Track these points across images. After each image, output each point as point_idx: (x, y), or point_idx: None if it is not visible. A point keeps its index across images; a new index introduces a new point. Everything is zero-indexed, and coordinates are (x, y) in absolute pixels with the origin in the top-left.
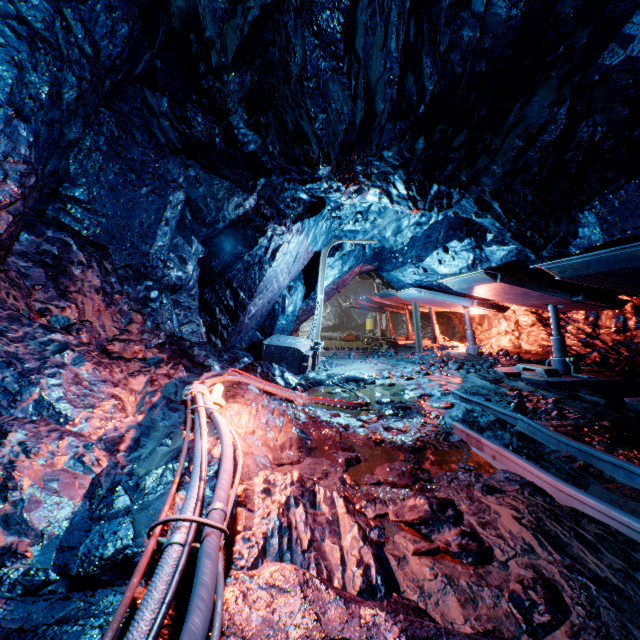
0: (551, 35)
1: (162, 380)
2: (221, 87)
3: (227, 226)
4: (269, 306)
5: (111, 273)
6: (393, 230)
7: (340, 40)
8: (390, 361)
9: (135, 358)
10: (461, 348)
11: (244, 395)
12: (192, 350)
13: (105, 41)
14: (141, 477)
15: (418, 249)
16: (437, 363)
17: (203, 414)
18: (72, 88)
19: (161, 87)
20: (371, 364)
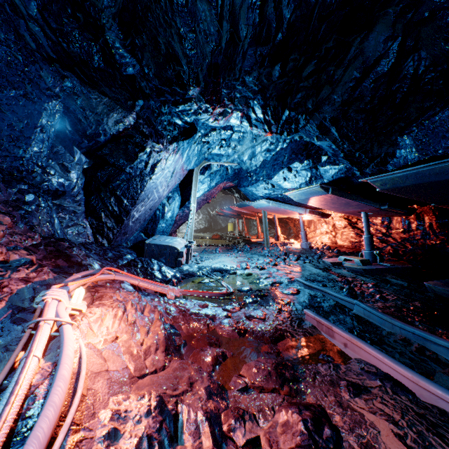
0: None
1: (15, 285)
2: (94, 1)
3: (109, 140)
4: (151, 212)
5: None
6: (249, 155)
7: None
8: (246, 255)
9: None
10: (296, 244)
11: (113, 295)
12: (70, 250)
13: None
14: None
15: (268, 169)
16: (281, 256)
17: (45, 330)
18: None
19: None
20: (232, 257)
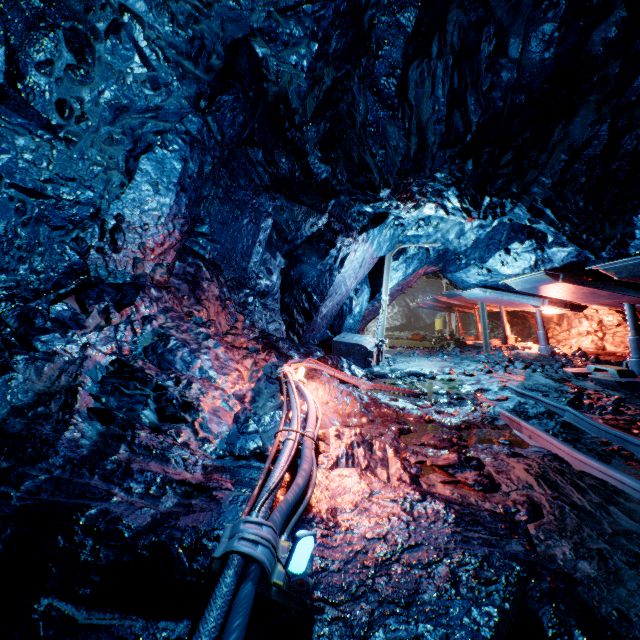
0: (584, 69)
1: (262, 363)
2: (301, 136)
3: (304, 242)
4: (338, 307)
5: (224, 285)
6: (456, 233)
7: (395, 96)
8: (454, 359)
9: (241, 347)
10: (534, 349)
11: (319, 377)
12: (278, 343)
13: (228, 129)
14: (261, 416)
15: (481, 251)
16: (503, 362)
17: (293, 385)
18: (209, 165)
19: (257, 141)
20: (434, 362)
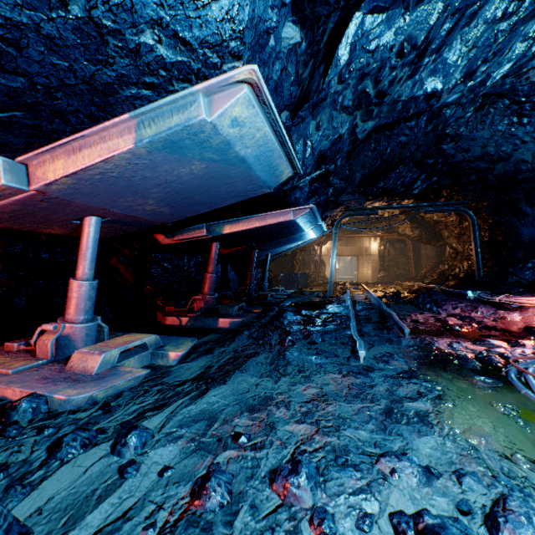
0: None
1: None
2: None
3: None
4: None
5: None
6: None
7: None
8: None
9: None
10: None
11: None
12: None
13: None
14: None
15: None
16: None
17: None
18: None
19: None
20: None
